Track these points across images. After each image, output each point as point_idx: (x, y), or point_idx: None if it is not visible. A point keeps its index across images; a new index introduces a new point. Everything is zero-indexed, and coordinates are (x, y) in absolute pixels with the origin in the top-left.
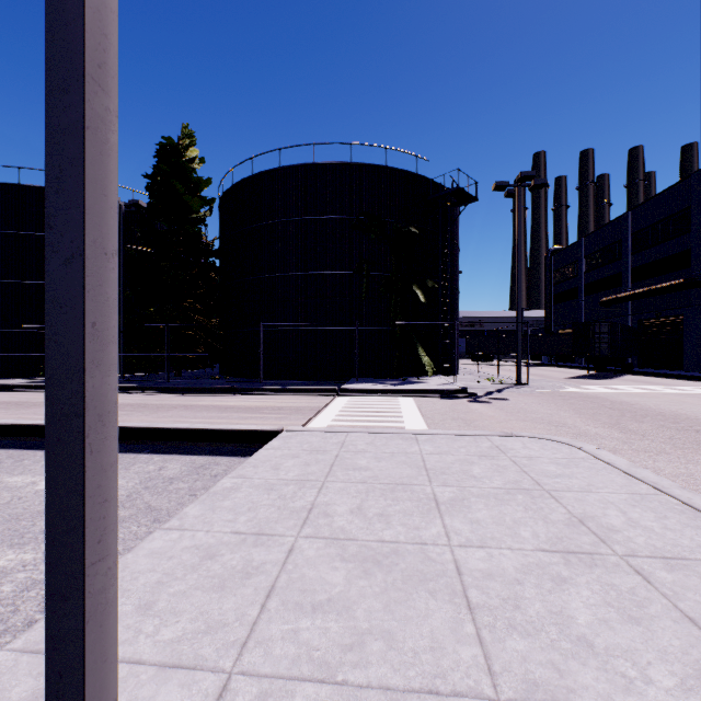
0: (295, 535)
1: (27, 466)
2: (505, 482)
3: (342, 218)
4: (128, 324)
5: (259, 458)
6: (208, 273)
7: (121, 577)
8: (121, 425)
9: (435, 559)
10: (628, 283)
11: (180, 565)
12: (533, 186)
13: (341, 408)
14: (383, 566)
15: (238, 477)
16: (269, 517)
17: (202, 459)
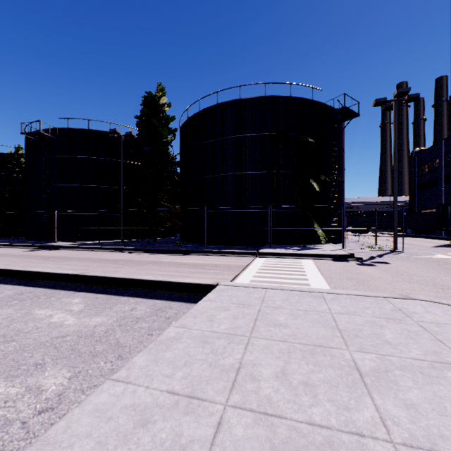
0: (223, 402)
1: (52, 301)
2: (424, 352)
3: (259, 135)
4: (125, 209)
5: (198, 309)
6: (173, 176)
7: (59, 441)
8: (110, 276)
9: None
10: None
11: (114, 432)
12: (407, 100)
13: (259, 266)
14: None
15: (180, 326)
16: (202, 375)
17: (161, 303)
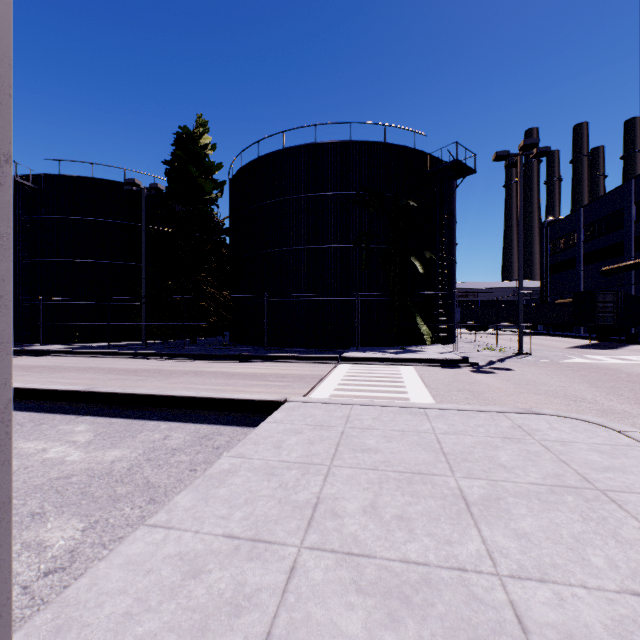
0: (297, 543)
1: (44, 430)
2: (544, 475)
3: (342, 194)
4: (149, 296)
5: (260, 433)
6: (219, 249)
7: (83, 601)
8: (131, 392)
9: (483, 598)
10: (631, 251)
11: (156, 586)
12: (536, 154)
13: (342, 376)
14: (414, 608)
15: (237, 456)
16: (268, 514)
17: (206, 428)
